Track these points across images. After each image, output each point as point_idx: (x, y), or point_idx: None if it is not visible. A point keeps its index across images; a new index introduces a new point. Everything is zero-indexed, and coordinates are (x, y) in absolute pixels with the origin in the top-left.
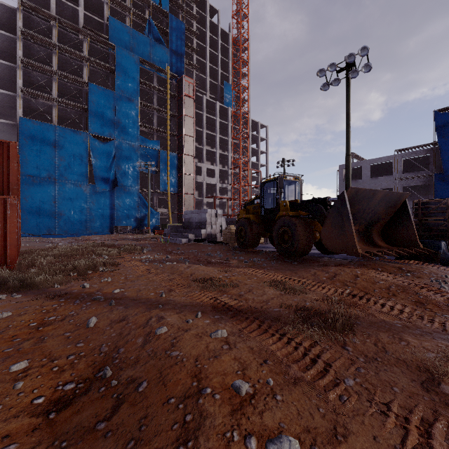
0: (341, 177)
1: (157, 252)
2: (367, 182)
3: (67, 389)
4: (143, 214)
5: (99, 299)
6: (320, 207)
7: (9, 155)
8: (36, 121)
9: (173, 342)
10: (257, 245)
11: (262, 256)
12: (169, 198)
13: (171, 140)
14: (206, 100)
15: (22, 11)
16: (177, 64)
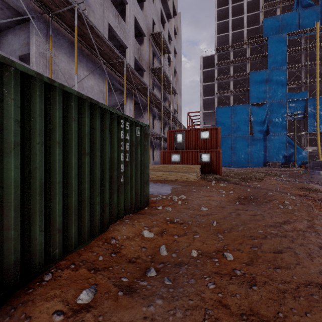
0: None
1: (291, 178)
2: None
3: (241, 197)
4: (290, 152)
5: (251, 186)
6: None
7: (218, 132)
8: (222, 107)
9: (272, 196)
10: None
11: None
12: (318, 138)
13: (321, 85)
14: None
15: (217, 53)
16: None
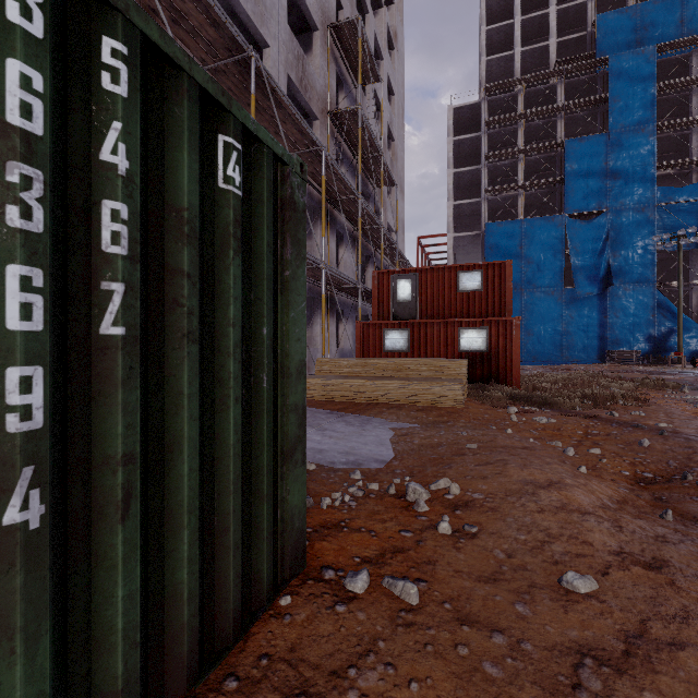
0: None
1: None
2: None
3: (646, 475)
4: (665, 328)
5: (642, 428)
6: None
7: (505, 275)
8: (500, 223)
9: None
10: None
11: None
12: None
13: None
14: None
15: (486, 99)
16: None
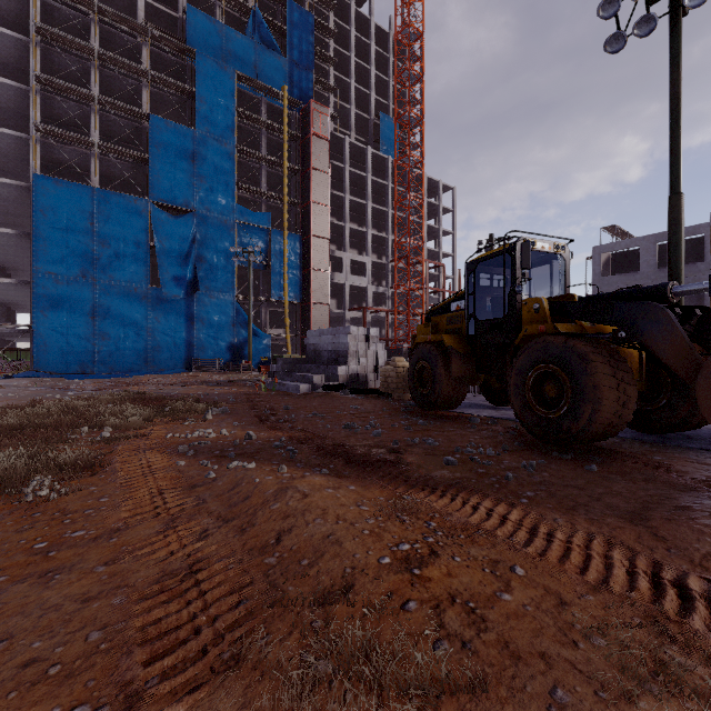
0: (597, 269)
1: (236, 419)
2: (650, 276)
3: None
4: (242, 338)
5: None
6: (657, 308)
7: None
8: (60, 181)
9: None
10: (460, 402)
11: (481, 435)
12: (286, 311)
13: (291, 213)
14: (350, 145)
15: None
16: (300, 84)
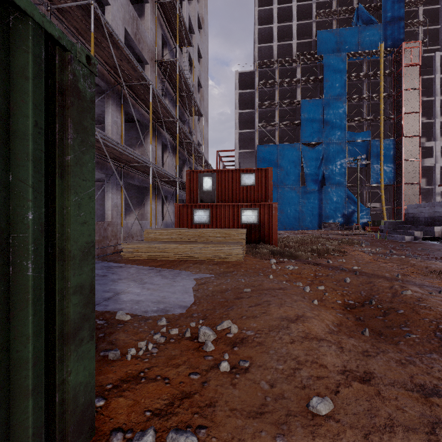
0: None
1: (376, 247)
2: None
3: (350, 302)
4: (351, 210)
5: (345, 270)
6: None
7: (268, 176)
8: (266, 145)
9: (419, 300)
10: None
11: None
12: (382, 191)
13: (385, 125)
14: (440, 57)
15: (258, 70)
16: (392, 34)
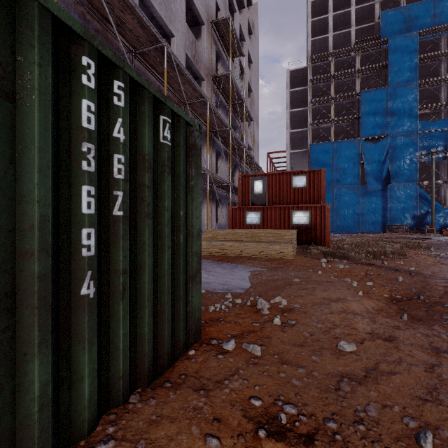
0: None
1: None
2: None
3: (397, 297)
4: (423, 211)
5: (399, 270)
6: None
7: (321, 177)
8: (319, 144)
9: None
10: None
11: None
12: None
13: None
14: None
15: (311, 65)
16: None
